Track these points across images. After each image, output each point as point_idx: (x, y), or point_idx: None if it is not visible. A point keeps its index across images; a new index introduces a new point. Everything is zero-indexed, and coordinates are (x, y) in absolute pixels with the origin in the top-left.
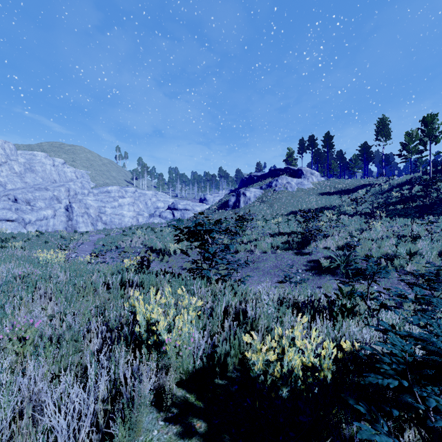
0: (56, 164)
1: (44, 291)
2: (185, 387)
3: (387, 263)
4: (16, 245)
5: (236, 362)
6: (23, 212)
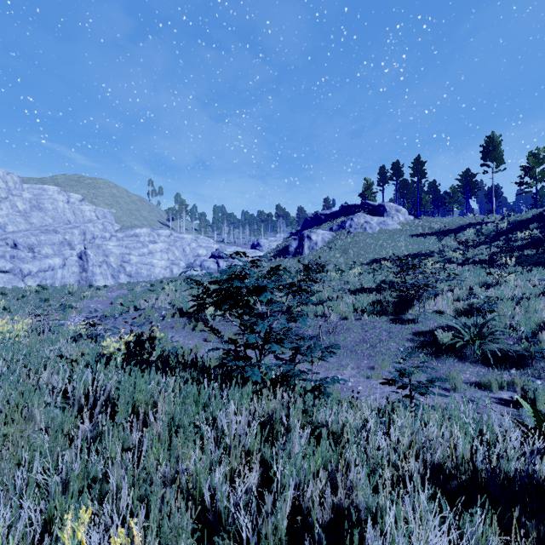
0: (72, 201)
1: None
2: None
3: None
4: None
5: None
6: (21, 260)
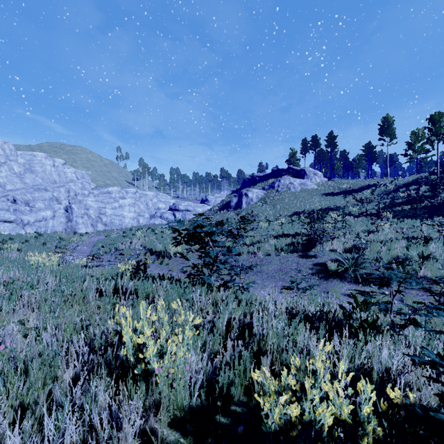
0: (57, 165)
1: (28, 299)
2: (179, 428)
3: (398, 267)
4: (12, 247)
5: (241, 391)
6: (21, 213)
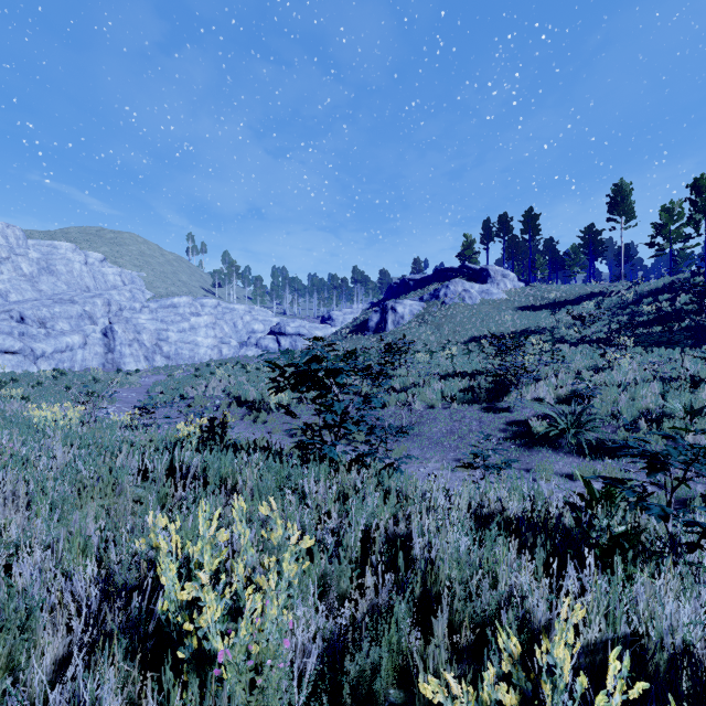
0: (91, 262)
1: (13, 488)
2: None
3: (649, 427)
4: (13, 393)
5: (393, 682)
6: (32, 338)
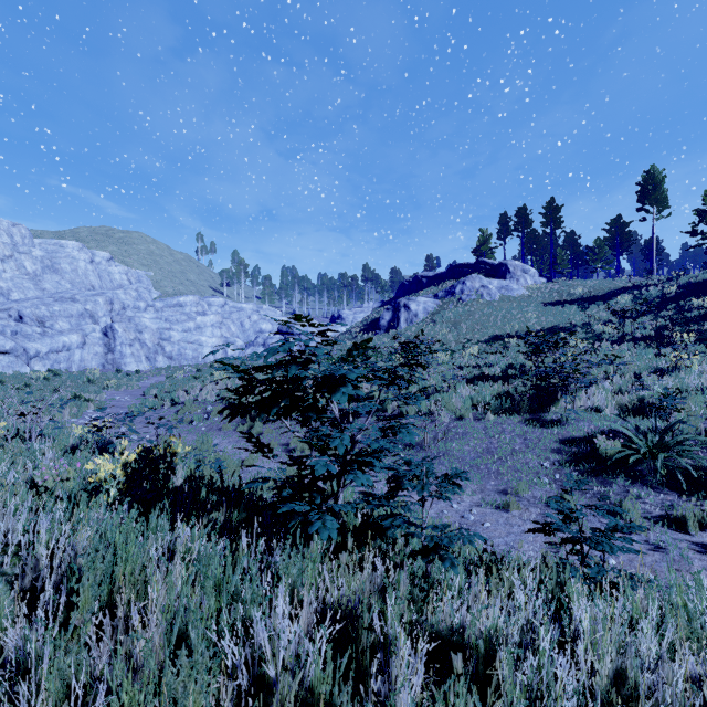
0: (98, 261)
1: None
2: None
3: None
4: None
5: None
6: (26, 338)
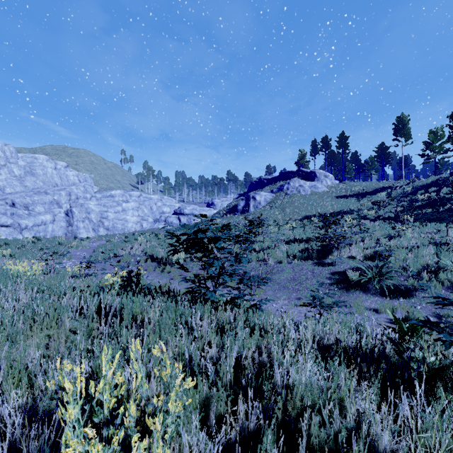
0: (59, 168)
1: None
2: None
3: (429, 277)
4: (4, 253)
5: None
6: (19, 217)
